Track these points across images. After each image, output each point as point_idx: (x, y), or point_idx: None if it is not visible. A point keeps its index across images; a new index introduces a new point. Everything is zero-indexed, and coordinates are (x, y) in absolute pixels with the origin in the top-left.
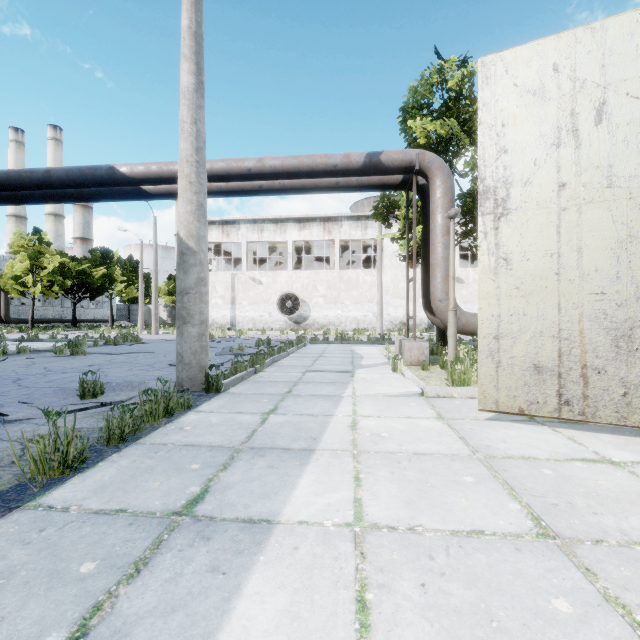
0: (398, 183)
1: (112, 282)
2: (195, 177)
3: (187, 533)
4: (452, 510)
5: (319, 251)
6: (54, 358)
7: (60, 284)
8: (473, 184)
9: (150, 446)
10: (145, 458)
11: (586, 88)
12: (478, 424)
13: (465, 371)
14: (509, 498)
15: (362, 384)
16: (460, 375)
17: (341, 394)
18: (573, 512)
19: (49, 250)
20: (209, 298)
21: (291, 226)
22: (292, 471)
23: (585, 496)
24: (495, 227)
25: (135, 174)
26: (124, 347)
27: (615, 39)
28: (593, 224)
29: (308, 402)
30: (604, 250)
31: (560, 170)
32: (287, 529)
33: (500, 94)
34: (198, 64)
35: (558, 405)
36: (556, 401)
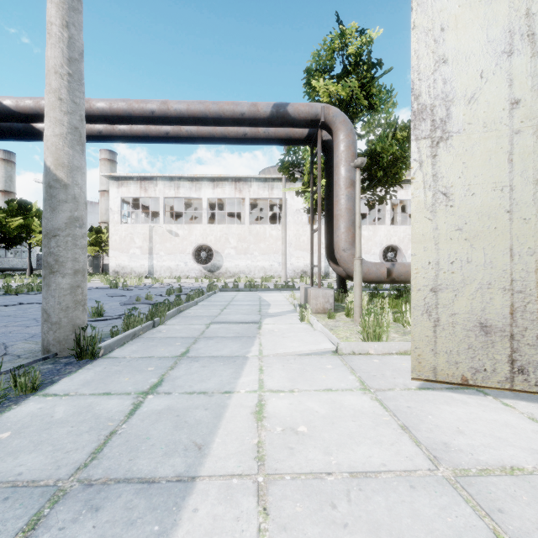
0: (303, 138)
1: (29, 232)
2: (66, 93)
3: None
4: None
5: (231, 208)
6: None
7: None
8: (370, 144)
9: None
10: None
11: None
12: (413, 398)
13: (379, 323)
14: None
15: (270, 339)
16: (375, 328)
17: (246, 354)
18: None
19: None
20: (127, 248)
21: (205, 184)
22: None
23: None
24: (432, 154)
25: (21, 108)
26: (24, 297)
27: None
28: None
29: (205, 369)
30: None
31: (513, 84)
32: None
33: None
34: None
35: (510, 373)
36: (508, 368)
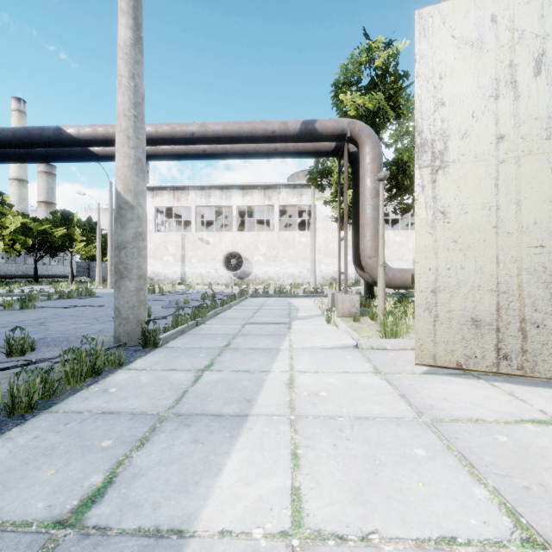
0: (331, 150)
1: (72, 241)
2: (133, 132)
3: None
4: (410, 502)
5: (260, 215)
6: (2, 312)
7: (22, 243)
8: (397, 153)
9: (62, 415)
10: (50, 433)
11: (525, 39)
12: (416, 379)
13: (397, 323)
14: (472, 480)
15: (299, 336)
16: (392, 327)
17: (278, 347)
18: (551, 500)
19: (11, 211)
20: (161, 256)
21: (235, 192)
22: (220, 447)
23: None
24: (432, 180)
25: (82, 135)
26: (77, 301)
27: None
28: (532, 176)
29: (245, 356)
30: (543, 203)
31: (498, 122)
32: (203, 547)
33: (437, 46)
34: (136, 19)
35: (496, 359)
36: (494, 355)
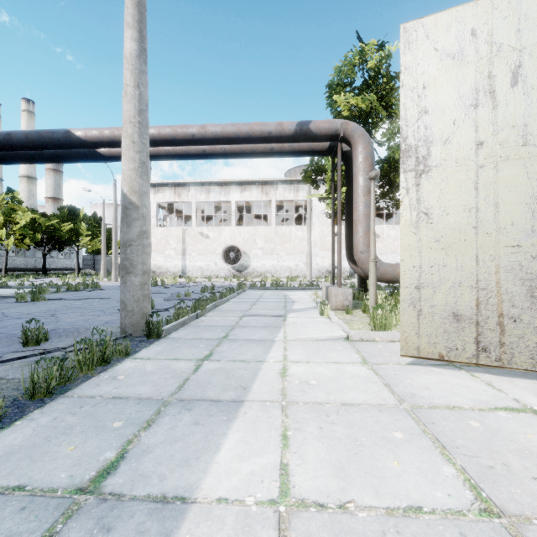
0: (325, 149)
1: (78, 236)
2: (138, 137)
3: (86, 521)
4: (385, 478)
5: (258, 210)
6: (15, 304)
7: (31, 237)
8: (389, 152)
9: (77, 399)
10: (67, 414)
11: (502, 52)
12: (401, 369)
13: (386, 316)
14: (442, 459)
15: (293, 328)
16: (381, 320)
17: (273, 338)
18: (511, 477)
19: (21, 207)
20: (163, 250)
21: (234, 188)
22: (218, 428)
23: (519, 455)
24: (416, 183)
25: (89, 138)
26: (83, 293)
27: (530, 5)
28: (509, 180)
29: (242, 347)
30: (520, 205)
31: (478, 129)
32: (203, 511)
33: (421, 58)
34: (141, 32)
35: (476, 351)
36: (474, 348)
